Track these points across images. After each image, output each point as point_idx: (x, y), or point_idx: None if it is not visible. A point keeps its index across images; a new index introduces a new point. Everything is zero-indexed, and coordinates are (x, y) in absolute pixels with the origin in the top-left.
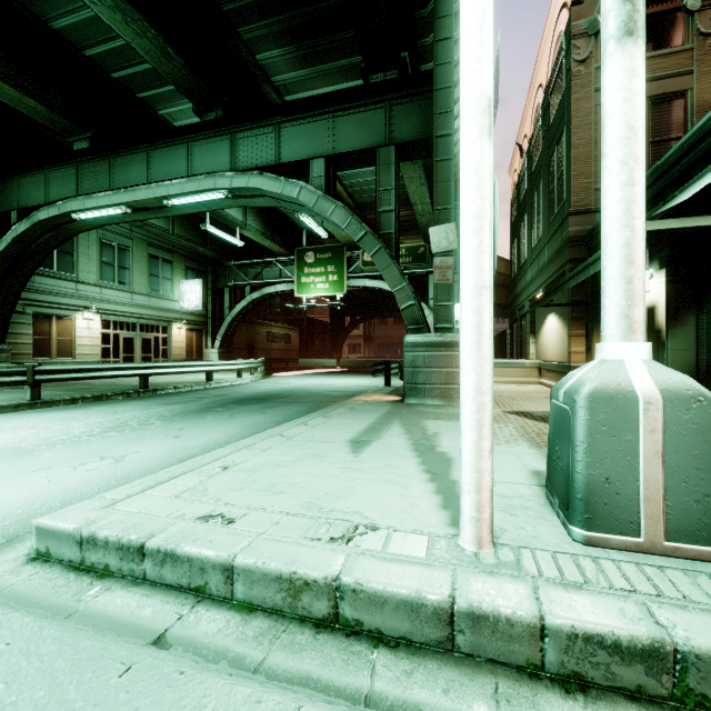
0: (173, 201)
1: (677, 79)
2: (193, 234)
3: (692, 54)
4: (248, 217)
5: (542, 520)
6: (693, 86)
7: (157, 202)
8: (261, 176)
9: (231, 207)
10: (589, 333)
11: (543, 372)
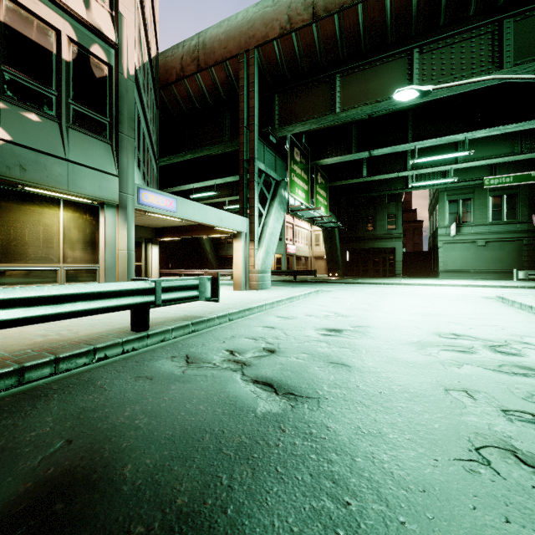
0: None
1: None
2: None
3: None
4: None
5: None
6: None
7: None
8: None
9: None
10: None
11: None
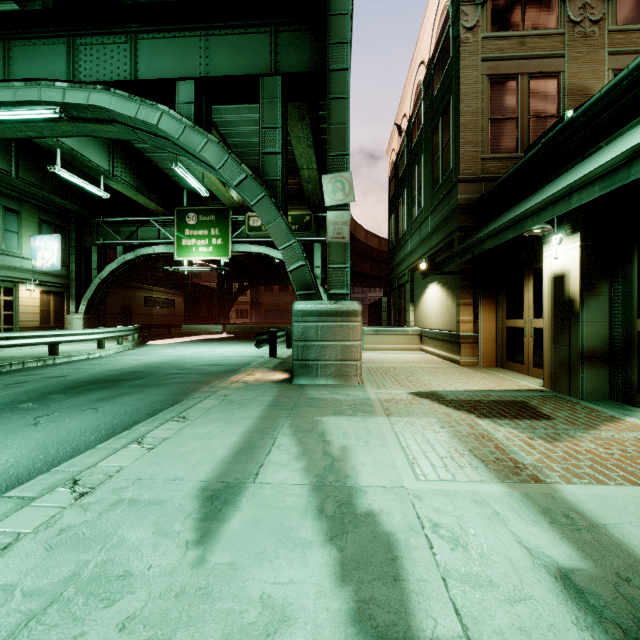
0: None
1: (551, 60)
2: (48, 182)
3: (564, 39)
4: (116, 166)
5: None
6: (565, 69)
7: None
8: (107, 92)
9: (72, 135)
10: (475, 302)
11: (425, 339)
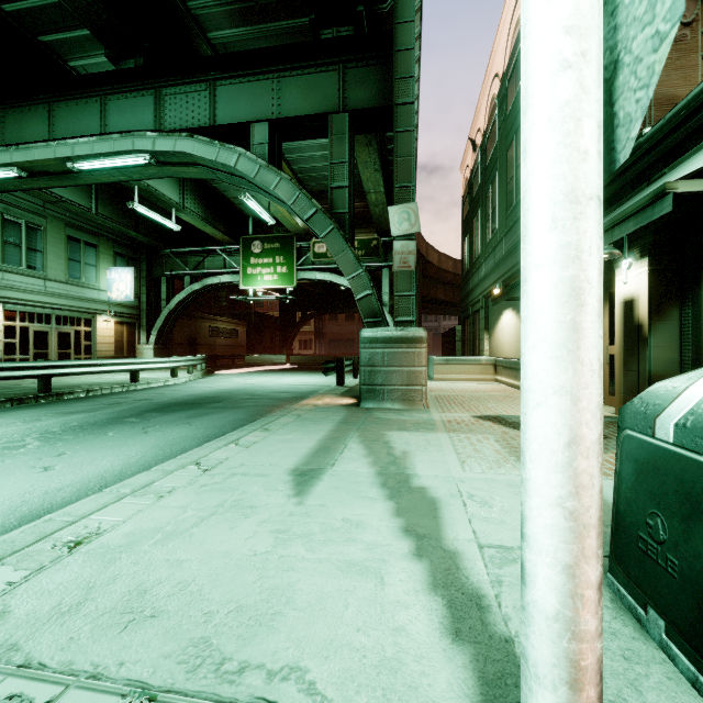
0: (81, 164)
1: None
2: (123, 216)
3: None
4: (186, 198)
5: (639, 661)
6: None
7: (60, 165)
8: (191, 138)
9: (157, 177)
10: None
11: (499, 369)
